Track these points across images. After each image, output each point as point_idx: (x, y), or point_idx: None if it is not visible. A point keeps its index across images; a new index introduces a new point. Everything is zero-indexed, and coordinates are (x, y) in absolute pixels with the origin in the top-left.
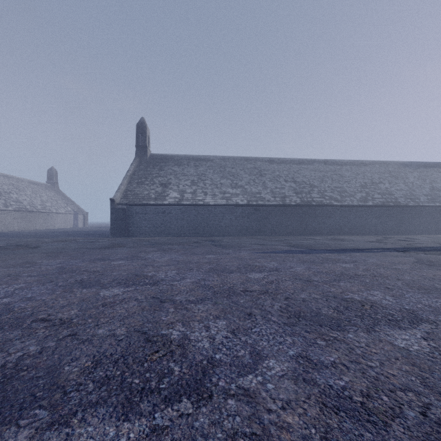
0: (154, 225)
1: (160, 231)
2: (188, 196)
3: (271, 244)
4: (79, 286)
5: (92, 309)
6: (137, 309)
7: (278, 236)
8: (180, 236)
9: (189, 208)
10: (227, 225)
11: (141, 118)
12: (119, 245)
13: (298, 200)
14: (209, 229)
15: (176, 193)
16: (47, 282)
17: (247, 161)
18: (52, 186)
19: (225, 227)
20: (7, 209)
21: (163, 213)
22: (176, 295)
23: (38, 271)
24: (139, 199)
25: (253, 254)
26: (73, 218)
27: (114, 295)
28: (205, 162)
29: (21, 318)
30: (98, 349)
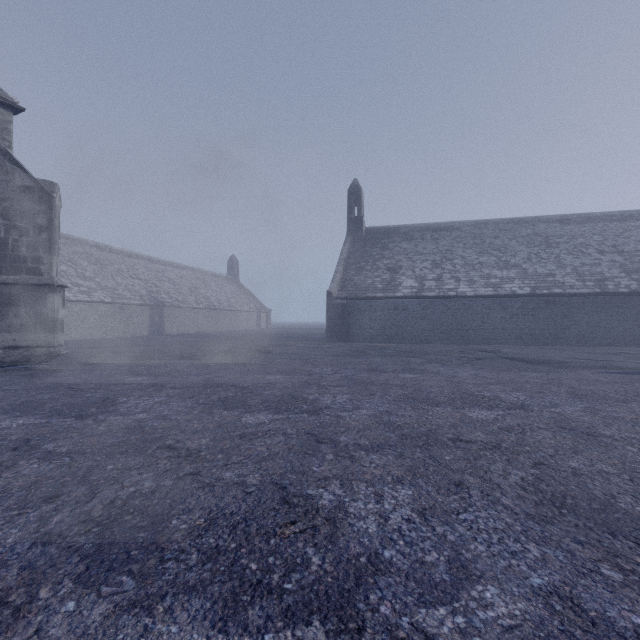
0: (382, 327)
1: (390, 335)
2: (430, 284)
3: (610, 360)
4: (421, 403)
5: (501, 434)
6: (568, 441)
7: (595, 347)
8: (420, 343)
9: (433, 302)
10: (495, 327)
11: (354, 180)
12: (360, 353)
13: (633, 284)
14: (464, 332)
15: (412, 280)
16: (367, 394)
17: (519, 225)
18: (232, 278)
19: (492, 331)
20: (199, 306)
21: (395, 310)
22: (594, 428)
23: (330, 380)
24: (362, 291)
25: (607, 375)
26: (256, 317)
27: (492, 418)
28: (448, 233)
29: (429, 435)
30: (619, 488)
